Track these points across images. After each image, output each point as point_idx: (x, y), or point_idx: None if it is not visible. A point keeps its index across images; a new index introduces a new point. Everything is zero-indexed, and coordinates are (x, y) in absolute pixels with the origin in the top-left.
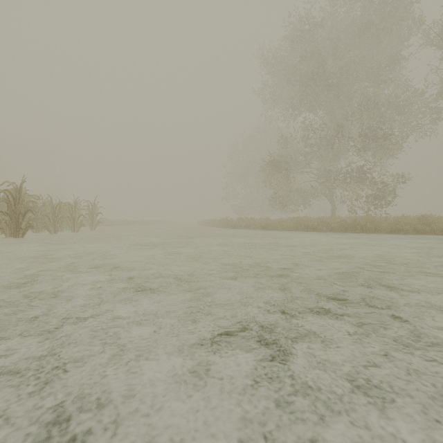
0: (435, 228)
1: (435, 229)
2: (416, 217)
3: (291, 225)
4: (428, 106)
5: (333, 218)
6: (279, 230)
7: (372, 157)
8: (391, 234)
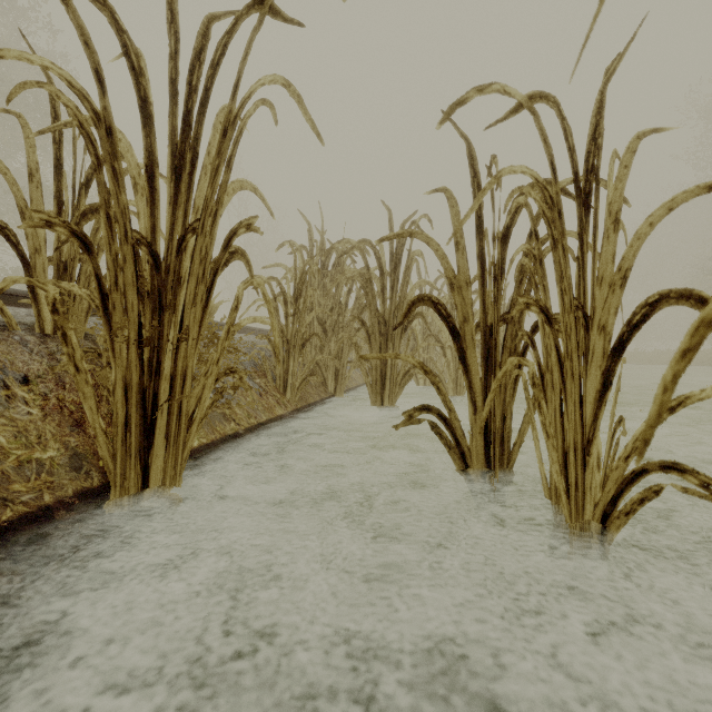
0: None
1: None
2: None
3: None
4: None
5: None
6: None
7: None
8: None
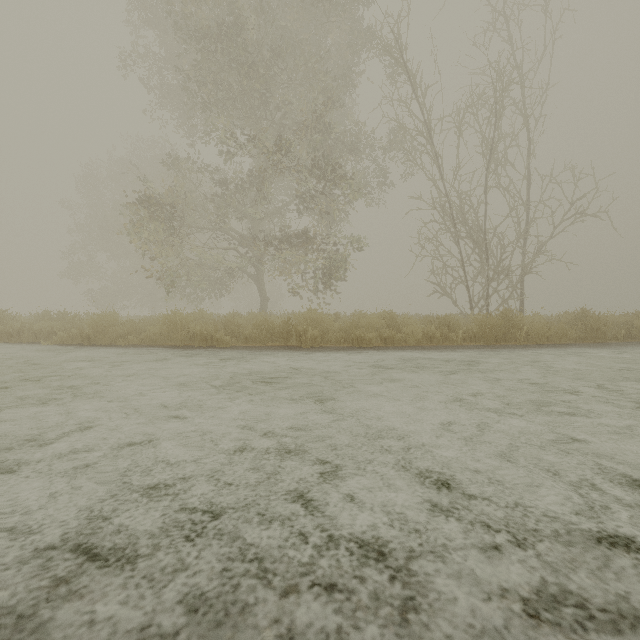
0: (409, 334)
1: (407, 336)
2: (378, 315)
3: (158, 331)
4: (378, 166)
5: (252, 315)
6: (130, 343)
7: (317, 225)
8: (348, 348)
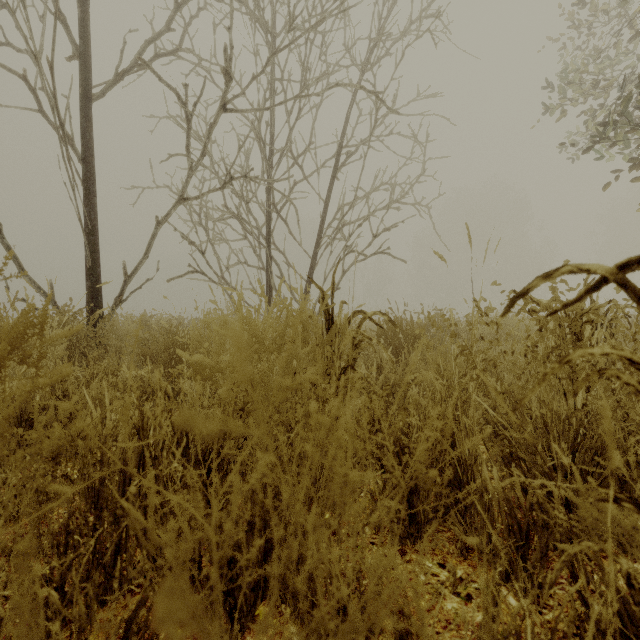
0: None
1: None
2: None
3: None
4: None
5: None
6: None
7: None
8: None
